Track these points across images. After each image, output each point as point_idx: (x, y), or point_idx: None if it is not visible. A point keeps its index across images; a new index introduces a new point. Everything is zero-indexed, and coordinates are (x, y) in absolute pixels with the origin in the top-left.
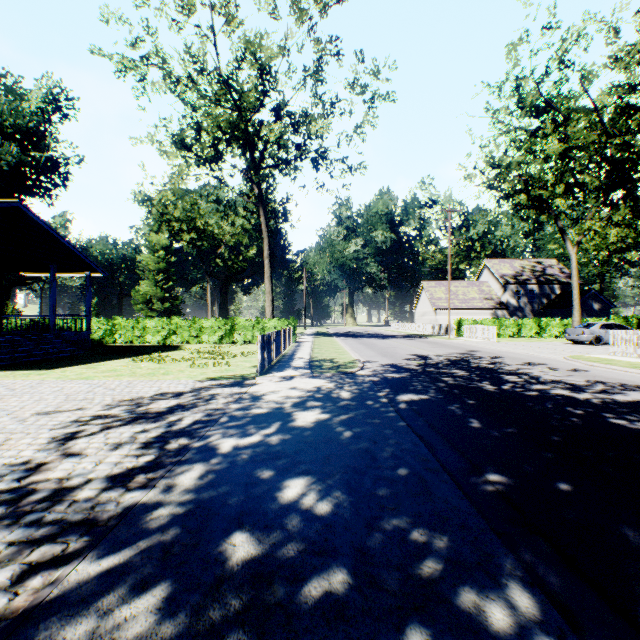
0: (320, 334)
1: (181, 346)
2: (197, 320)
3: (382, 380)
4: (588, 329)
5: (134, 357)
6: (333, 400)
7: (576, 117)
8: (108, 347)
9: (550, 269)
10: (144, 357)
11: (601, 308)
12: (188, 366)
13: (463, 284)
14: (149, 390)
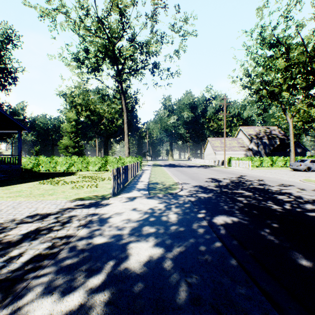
0: (155, 165)
1: (76, 172)
2: (86, 158)
3: (197, 200)
4: (303, 163)
5: (42, 180)
6: (164, 225)
7: (295, 47)
8: (33, 173)
9: (274, 131)
10: (48, 180)
11: (301, 151)
12: (70, 187)
13: (229, 139)
14: (26, 211)
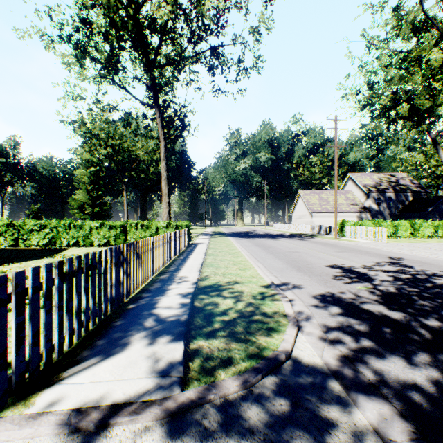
0: (216, 234)
1: (64, 250)
2: (87, 222)
3: None
4: None
5: None
6: None
7: None
8: None
9: (402, 180)
10: None
11: None
12: None
13: (332, 192)
14: None
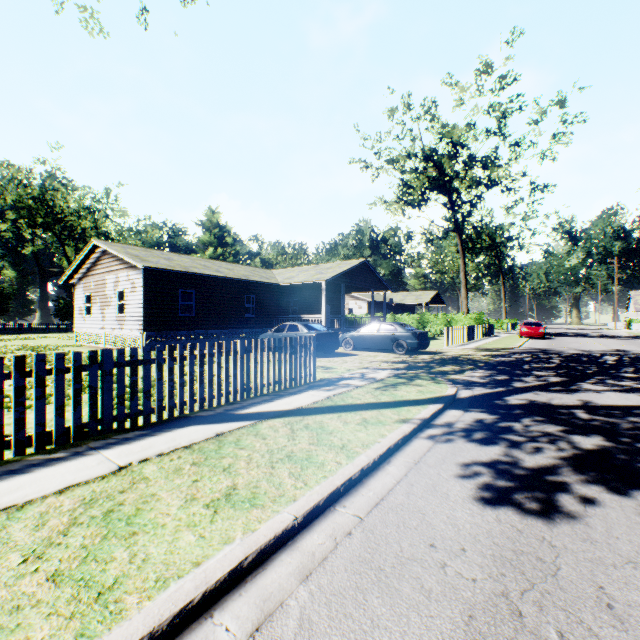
0: None
1: None
2: None
3: None
4: None
5: None
6: None
7: None
8: None
9: None
10: None
11: None
12: None
13: None
14: None
